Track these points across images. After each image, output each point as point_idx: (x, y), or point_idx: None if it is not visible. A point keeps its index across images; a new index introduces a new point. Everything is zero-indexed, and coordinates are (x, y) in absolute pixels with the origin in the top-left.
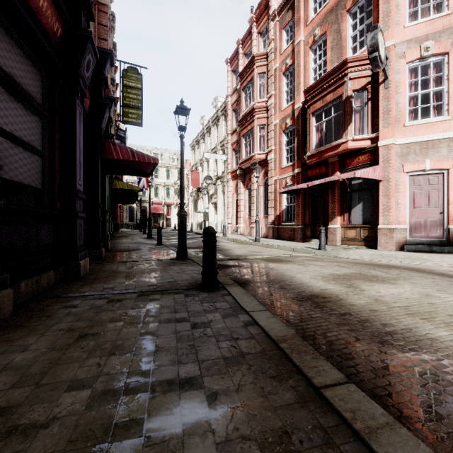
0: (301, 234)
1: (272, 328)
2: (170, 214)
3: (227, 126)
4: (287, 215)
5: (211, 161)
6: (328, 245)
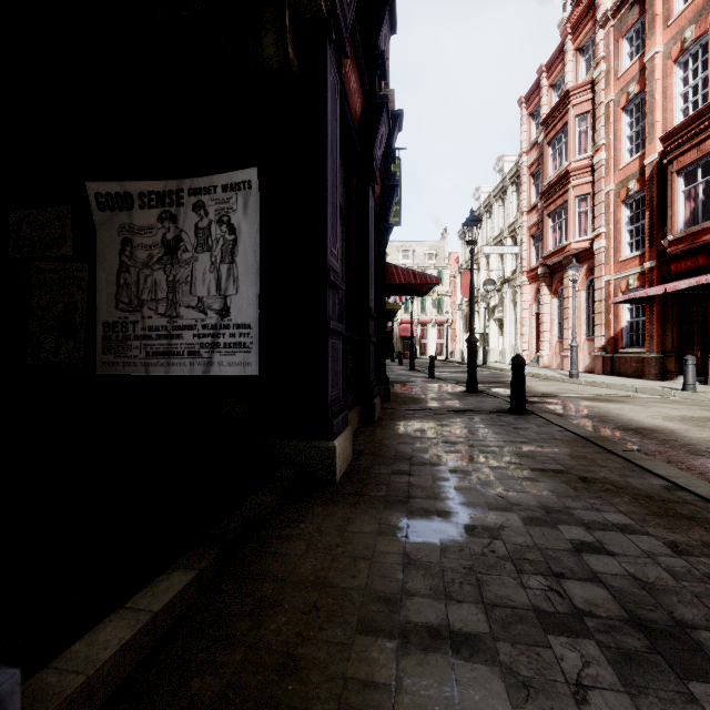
0: (656, 368)
1: (583, 433)
2: (426, 336)
3: (520, 201)
4: (629, 337)
5: (492, 256)
6: (708, 386)
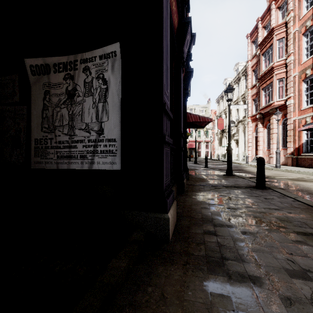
0: None
1: (310, 203)
2: (200, 148)
3: (247, 83)
4: (306, 147)
5: (233, 110)
6: None
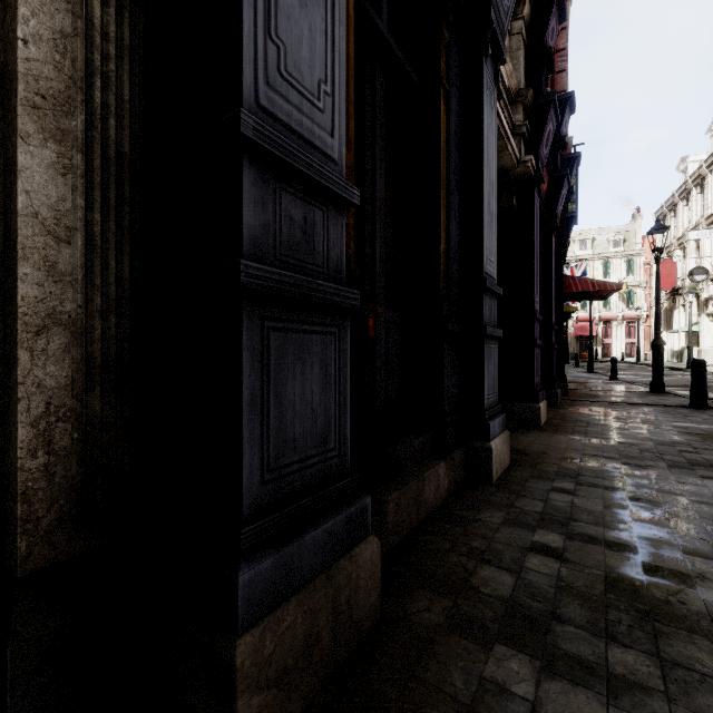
0: None
1: None
2: (610, 335)
3: None
4: None
5: (704, 239)
6: None
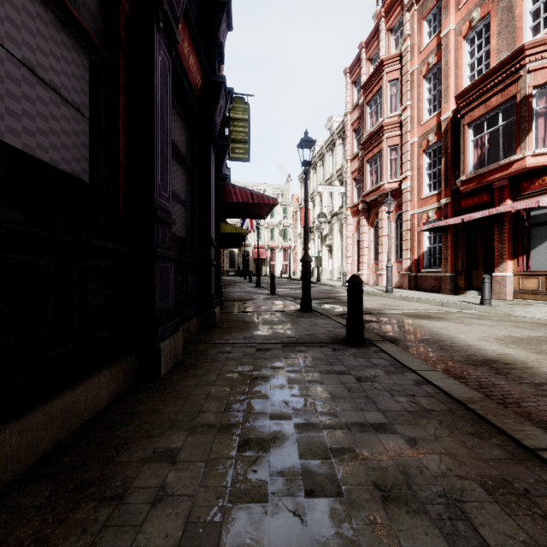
0: (450, 284)
1: (452, 389)
2: (274, 259)
3: (346, 151)
4: (428, 259)
5: (324, 195)
6: (492, 300)
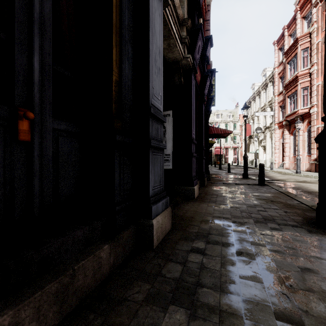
0: None
1: (282, 191)
2: (228, 154)
3: (274, 90)
4: None
5: (260, 116)
6: None
